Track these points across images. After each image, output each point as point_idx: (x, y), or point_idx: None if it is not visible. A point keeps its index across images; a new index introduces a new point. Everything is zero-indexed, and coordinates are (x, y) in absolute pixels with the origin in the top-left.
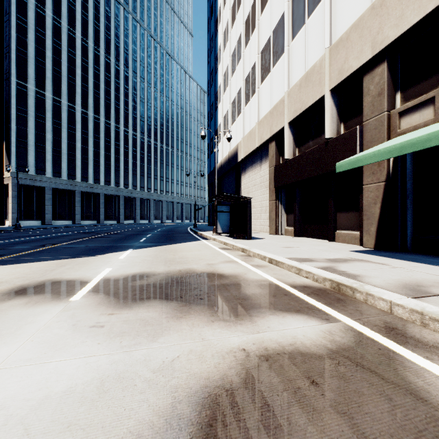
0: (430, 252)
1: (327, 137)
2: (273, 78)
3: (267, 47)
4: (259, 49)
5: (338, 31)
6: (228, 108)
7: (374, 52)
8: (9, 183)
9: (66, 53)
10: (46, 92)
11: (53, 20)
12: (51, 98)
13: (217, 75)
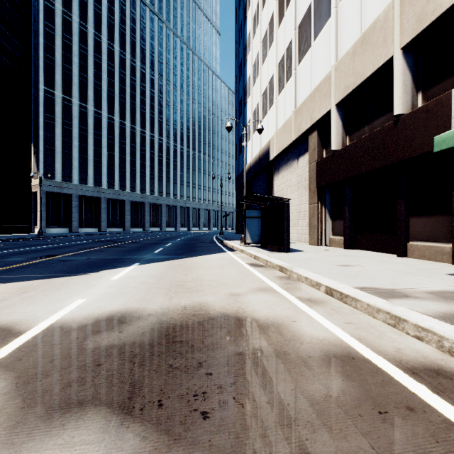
0: None
1: (397, 113)
2: (314, 54)
3: (306, 18)
4: (296, 23)
5: None
6: (258, 101)
7: None
8: (38, 190)
9: (93, 58)
10: (73, 99)
11: (79, 26)
12: (78, 104)
13: (246, 67)
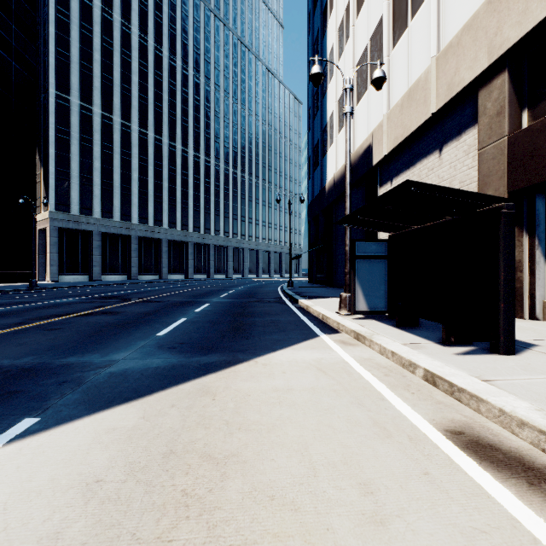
0: None
1: None
2: None
3: None
4: None
5: None
6: (350, 76)
7: None
8: (48, 226)
9: (120, 55)
10: (94, 107)
11: (102, 12)
12: (100, 114)
13: (326, 38)
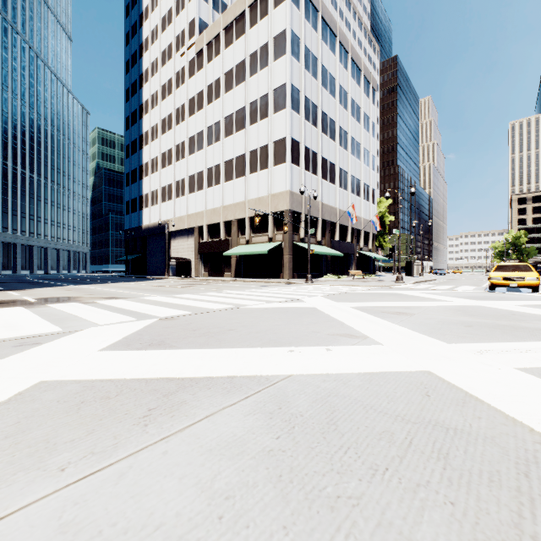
0: (246, 277)
1: (222, 239)
2: (197, 197)
3: (193, 177)
4: (188, 173)
5: (225, 202)
6: (159, 190)
7: (234, 218)
8: None
9: None
10: None
11: None
12: None
13: (142, 153)
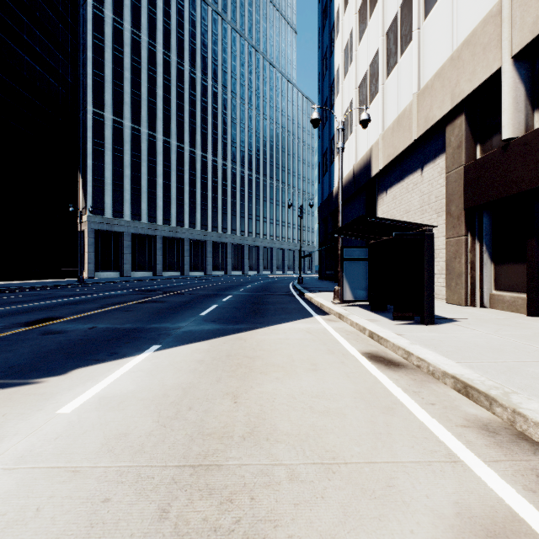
0: None
1: None
2: None
3: None
4: None
5: None
6: (353, 96)
7: None
8: (86, 229)
9: (146, 72)
10: (125, 121)
11: (131, 35)
12: (130, 127)
13: (333, 56)
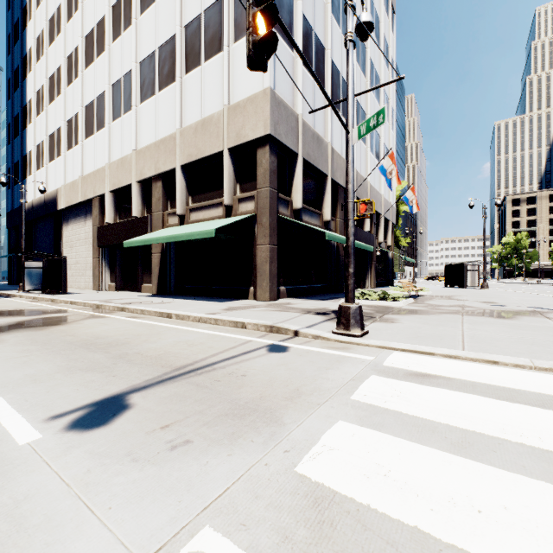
0: (180, 294)
1: (134, 216)
2: (97, 142)
3: (91, 107)
4: (84, 102)
5: (141, 142)
6: (44, 140)
7: (156, 173)
8: None
9: None
10: None
11: None
12: None
13: (26, 84)
